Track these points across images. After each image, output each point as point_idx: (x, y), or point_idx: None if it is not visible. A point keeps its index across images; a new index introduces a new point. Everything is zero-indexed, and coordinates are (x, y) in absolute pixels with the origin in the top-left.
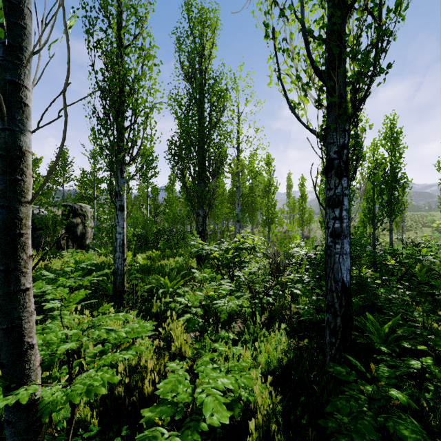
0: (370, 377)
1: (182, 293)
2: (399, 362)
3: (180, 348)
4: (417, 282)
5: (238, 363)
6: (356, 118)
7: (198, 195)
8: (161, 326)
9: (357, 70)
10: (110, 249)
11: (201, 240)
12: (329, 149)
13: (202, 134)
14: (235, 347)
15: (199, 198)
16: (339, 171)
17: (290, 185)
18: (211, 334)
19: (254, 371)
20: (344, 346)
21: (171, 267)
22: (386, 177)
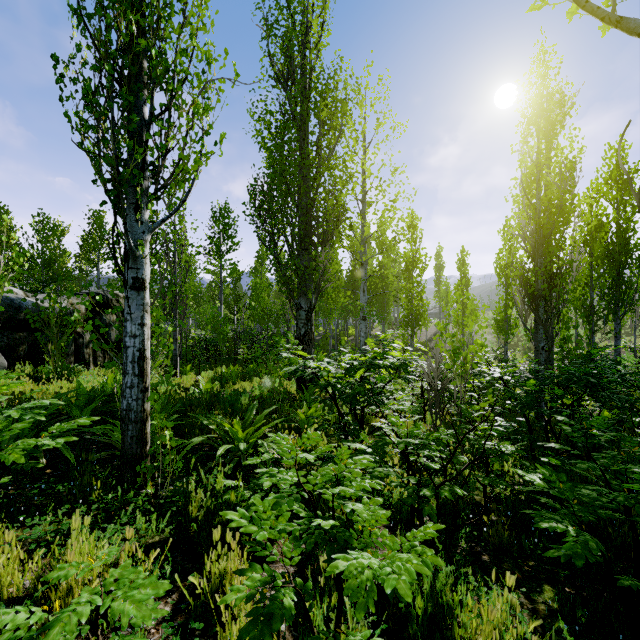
0: None
1: None
2: None
3: None
4: None
5: None
6: None
7: (299, 274)
8: (207, 549)
9: None
10: (159, 362)
11: (304, 350)
12: None
13: (306, 171)
14: None
15: (300, 280)
16: None
17: (440, 264)
18: None
19: None
20: None
21: (253, 395)
22: (610, 246)
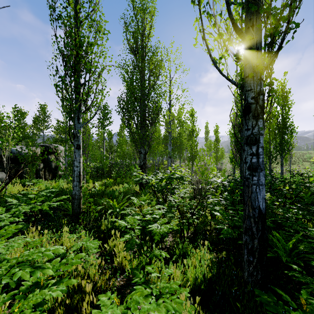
0: (302, 313)
1: (127, 213)
2: (309, 279)
3: (121, 262)
4: (304, 203)
5: (169, 285)
6: (270, 69)
7: (140, 138)
8: (108, 241)
9: (271, 27)
10: None
11: (142, 171)
12: (247, 95)
13: (143, 92)
14: (166, 270)
15: (141, 140)
16: (256, 114)
17: (207, 131)
18: (146, 252)
19: (184, 293)
20: (260, 265)
21: (120, 191)
22: (279, 125)
